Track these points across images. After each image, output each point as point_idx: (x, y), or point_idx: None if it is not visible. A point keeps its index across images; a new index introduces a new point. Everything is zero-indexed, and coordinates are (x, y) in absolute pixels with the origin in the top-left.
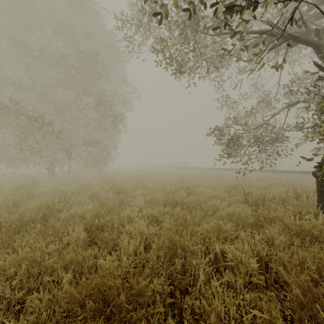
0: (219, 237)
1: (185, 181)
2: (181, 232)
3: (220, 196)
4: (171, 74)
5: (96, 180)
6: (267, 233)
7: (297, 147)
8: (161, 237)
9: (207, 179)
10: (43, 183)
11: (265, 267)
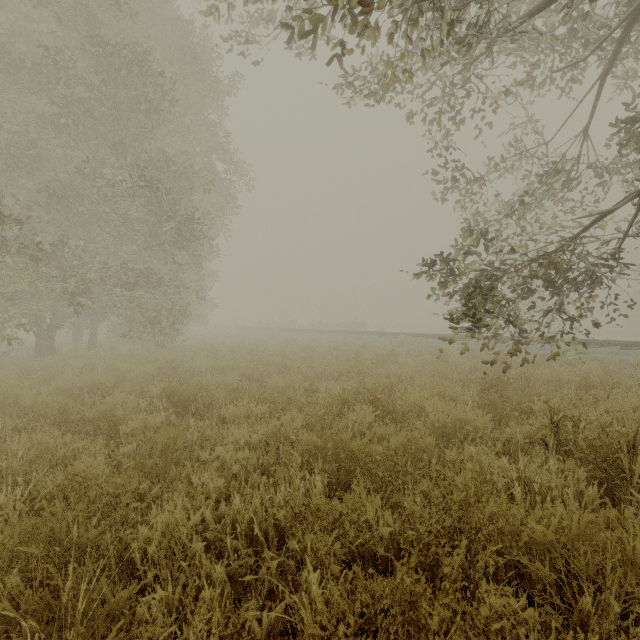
0: None
1: (364, 370)
2: None
3: (476, 426)
4: (330, 59)
5: (140, 369)
6: None
7: None
8: None
9: (414, 363)
10: None
11: None
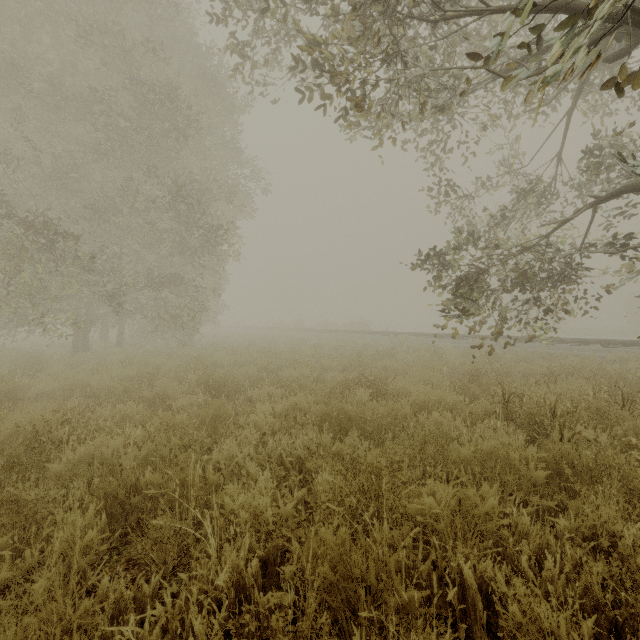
0: (466, 529)
1: (365, 364)
2: (364, 510)
3: (447, 402)
4: (335, 121)
5: (172, 362)
6: (586, 512)
7: (615, 289)
8: (310, 546)
9: (411, 359)
10: (55, 369)
11: (608, 632)
